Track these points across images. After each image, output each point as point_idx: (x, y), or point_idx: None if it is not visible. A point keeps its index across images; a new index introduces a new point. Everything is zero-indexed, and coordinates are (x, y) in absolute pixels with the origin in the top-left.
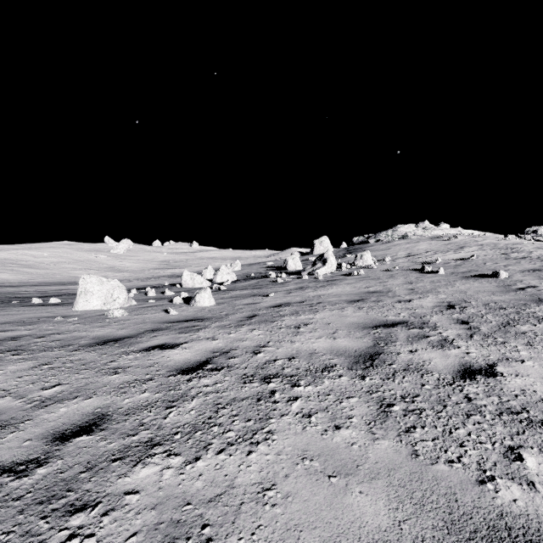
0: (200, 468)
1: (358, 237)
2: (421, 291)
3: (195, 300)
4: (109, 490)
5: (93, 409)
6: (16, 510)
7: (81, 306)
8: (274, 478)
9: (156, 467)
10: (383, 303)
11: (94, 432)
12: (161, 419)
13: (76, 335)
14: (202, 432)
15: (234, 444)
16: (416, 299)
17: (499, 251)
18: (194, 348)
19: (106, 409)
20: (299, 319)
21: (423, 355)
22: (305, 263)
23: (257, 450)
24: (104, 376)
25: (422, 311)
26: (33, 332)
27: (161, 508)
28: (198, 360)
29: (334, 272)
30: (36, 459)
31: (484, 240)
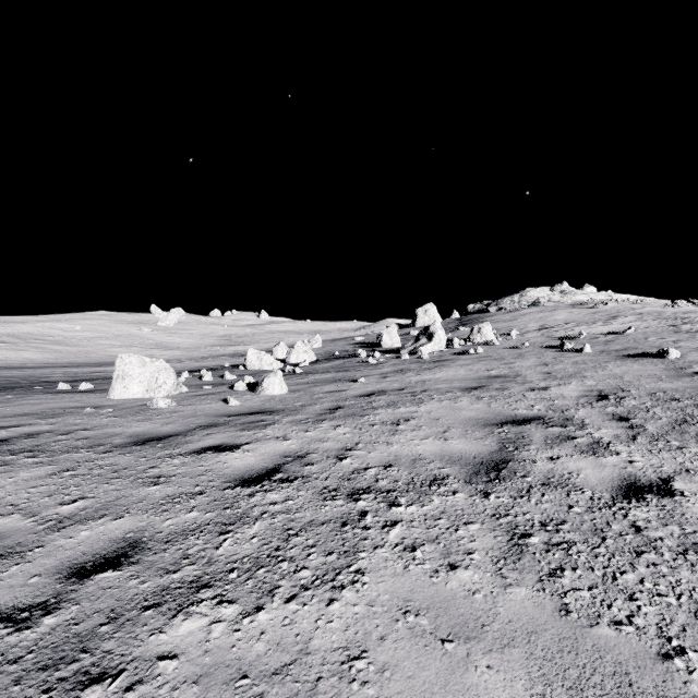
0: (262, 623)
1: (474, 305)
2: (560, 375)
3: (262, 387)
4: (138, 653)
5: (124, 533)
6: (11, 678)
7: (117, 394)
8: (365, 642)
9: (202, 620)
10: (509, 391)
11: (123, 566)
12: (212, 549)
13: (109, 432)
14: (266, 569)
15: (310, 588)
16: (554, 387)
17: (665, 322)
18: (259, 450)
19: (140, 533)
20: (398, 412)
21: (569, 463)
22: (404, 338)
23: (341, 597)
24: (141, 487)
25: (564, 403)
26: (56, 427)
27: (207, 682)
28: (263, 467)
29: (443, 350)
30: (44, 603)
31: (643, 307)
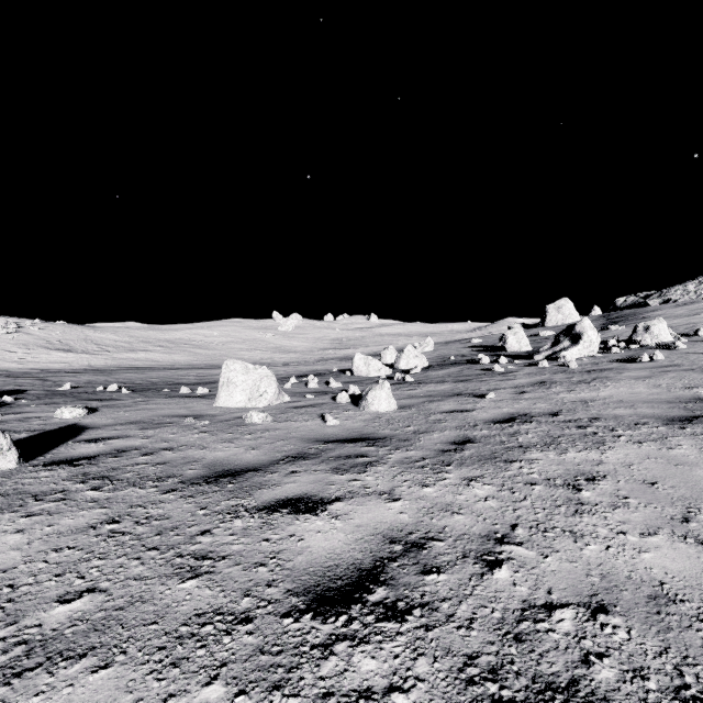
0: None
1: (625, 298)
2: None
3: (366, 401)
4: None
5: None
6: None
7: (222, 402)
8: None
9: None
10: None
11: None
12: None
13: (190, 455)
14: None
15: None
16: None
17: None
18: (352, 518)
19: None
20: (569, 461)
21: None
22: (533, 340)
23: None
24: (172, 579)
25: None
26: (147, 442)
27: None
28: (355, 561)
29: (596, 356)
30: None
31: None
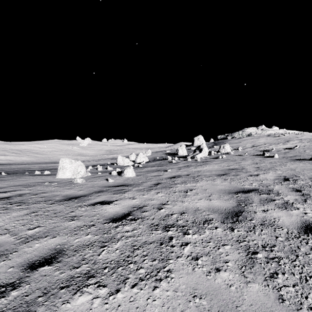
0: (119, 299)
1: (220, 136)
2: (264, 169)
3: (124, 173)
4: None
5: (55, 245)
6: None
7: (60, 176)
8: None
9: (89, 296)
10: (240, 176)
11: (53, 263)
12: (96, 256)
13: (54, 194)
14: (122, 268)
15: (144, 279)
16: (261, 174)
17: None
18: (121, 204)
19: (63, 246)
20: (187, 186)
21: (273, 213)
22: (188, 151)
23: (160, 286)
24: (66, 222)
25: (267, 182)
26: (31, 191)
27: None
28: (123, 212)
29: (207, 156)
30: (13, 283)
31: (302, 136)
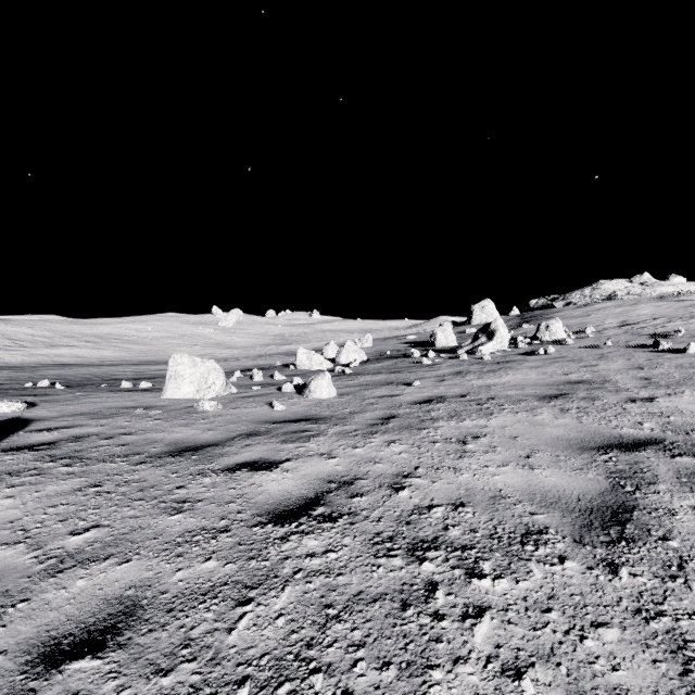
0: None
1: (537, 300)
2: (664, 382)
3: (309, 390)
4: None
5: (123, 588)
6: None
7: (170, 394)
8: None
9: None
10: (602, 402)
11: (106, 650)
12: (223, 633)
13: (150, 437)
14: (291, 687)
15: None
16: (662, 397)
17: None
18: (300, 471)
19: (142, 591)
20: (464, 426)
21: None
22: (460, 337)
23: None
24: (162, 515)
25: (685, 421)
26: (103, 429)
27: None
28: (302, 495)
29: (506, 350)
30: None
31: None
